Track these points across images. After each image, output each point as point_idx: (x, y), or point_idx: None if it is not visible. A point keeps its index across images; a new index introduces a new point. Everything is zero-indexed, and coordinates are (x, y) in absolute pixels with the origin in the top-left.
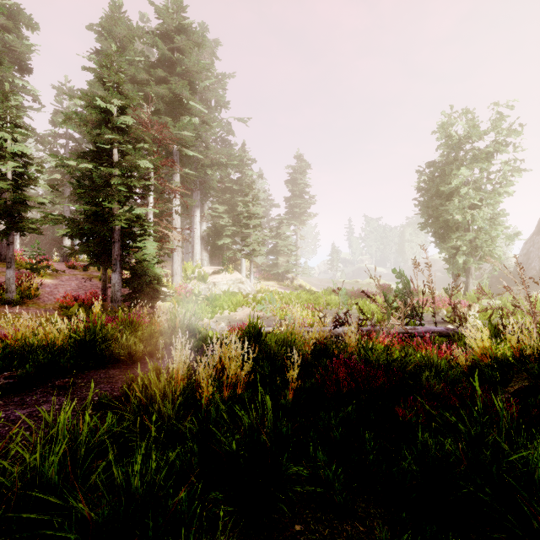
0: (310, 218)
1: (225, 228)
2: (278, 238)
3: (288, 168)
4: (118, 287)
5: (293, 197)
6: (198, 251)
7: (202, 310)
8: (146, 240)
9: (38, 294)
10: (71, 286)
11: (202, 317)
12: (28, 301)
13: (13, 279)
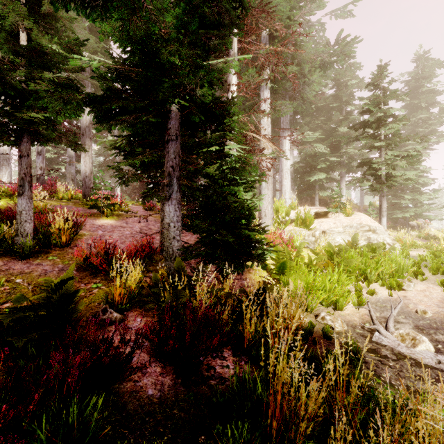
0: (443, 138)
1: (320, 158)
2: (398, 168)
3: (403, 76)
4: (174, 230)
5: (410, 113)
6: (288, 188)
7: (334, 283)
8: (225, 140)
9: (73, 240)
10: (132, 229)
11: (339, 303)
12: (55, 250)
13: (28, 214)
